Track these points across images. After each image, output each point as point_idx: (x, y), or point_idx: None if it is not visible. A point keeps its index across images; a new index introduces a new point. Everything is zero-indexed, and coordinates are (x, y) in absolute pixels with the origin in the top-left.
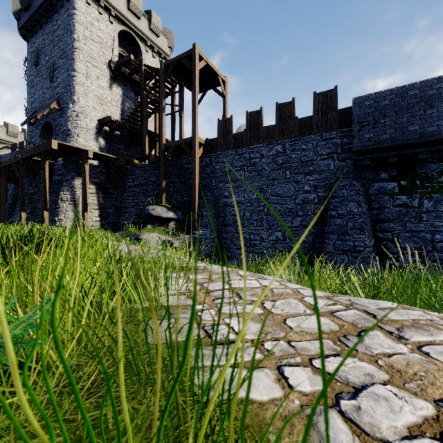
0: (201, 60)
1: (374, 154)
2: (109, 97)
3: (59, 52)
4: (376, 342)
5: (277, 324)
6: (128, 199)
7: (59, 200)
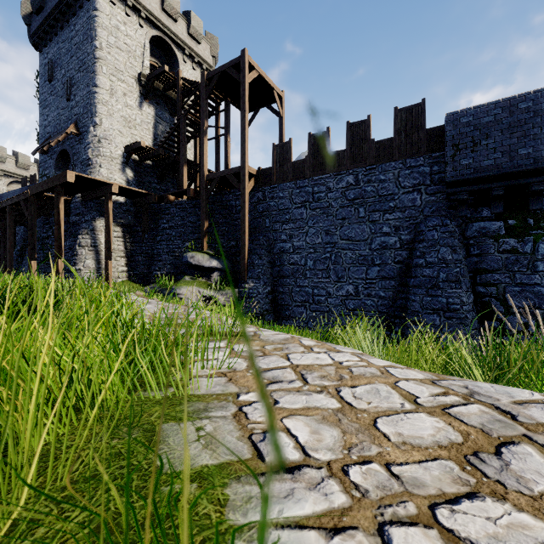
0: (252, 70)
1: (474, 186)
2: (138, 118)
3: (77, 63)
4: (530, 468)
5: (365, 429)
6: (161, 244)
7: (77, 245)
